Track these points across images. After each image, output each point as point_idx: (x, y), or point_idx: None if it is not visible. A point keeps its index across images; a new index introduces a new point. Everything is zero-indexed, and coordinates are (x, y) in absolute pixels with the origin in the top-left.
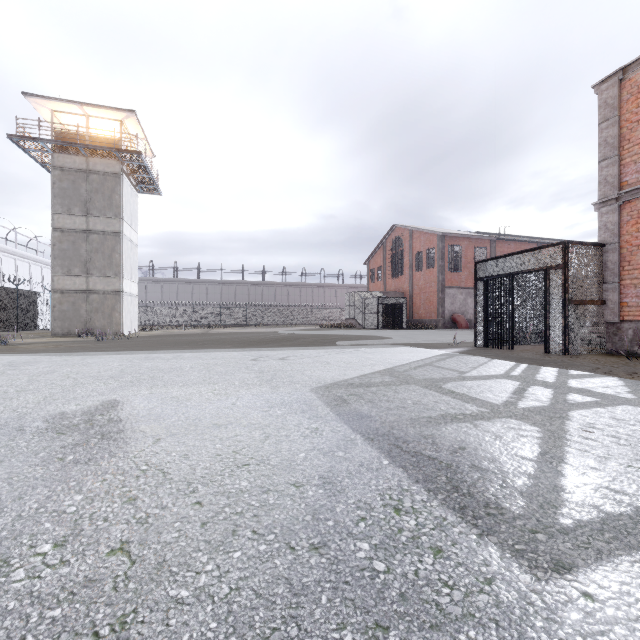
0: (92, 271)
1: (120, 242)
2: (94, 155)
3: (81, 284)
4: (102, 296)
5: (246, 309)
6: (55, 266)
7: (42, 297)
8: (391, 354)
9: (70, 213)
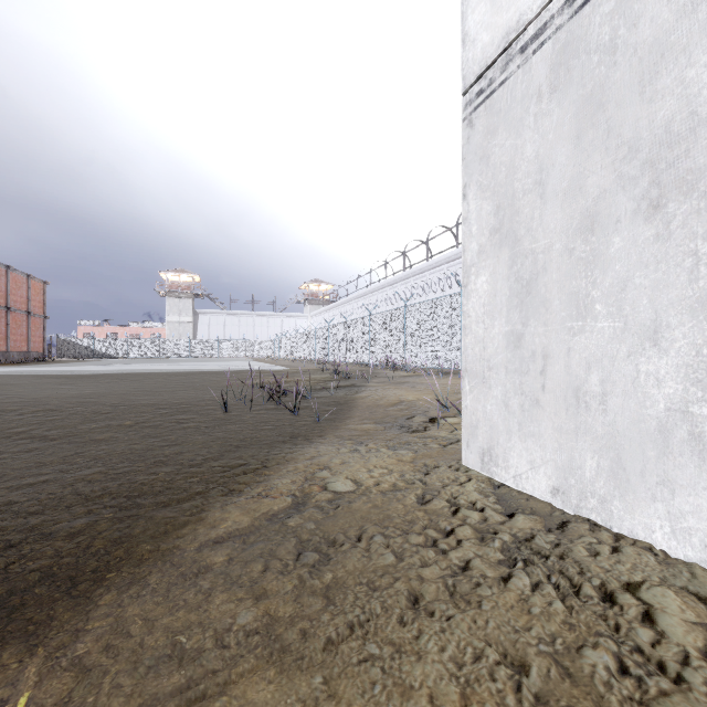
0: None
1: None
2: None
3: None
4: None
5: None
6: None
7: None
8: (4, 369)
9: None
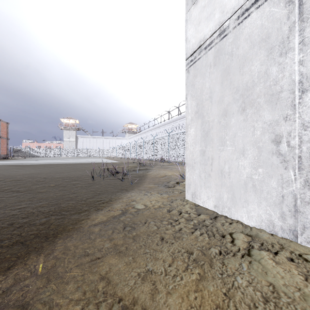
0: None
1: None
2: None
3: None
4: None
5: None
6: None
7: None
8: None
9: None
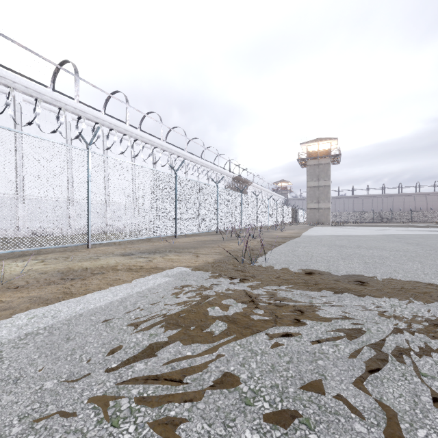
0: (320, 201)
1: (330, 189)
2: (320, 158)
3: (316, 206)
4: (323, 210)
5: (373, 212)
6: (307, 200)
7: (297, 211)
8: None
9: (312, 181)
